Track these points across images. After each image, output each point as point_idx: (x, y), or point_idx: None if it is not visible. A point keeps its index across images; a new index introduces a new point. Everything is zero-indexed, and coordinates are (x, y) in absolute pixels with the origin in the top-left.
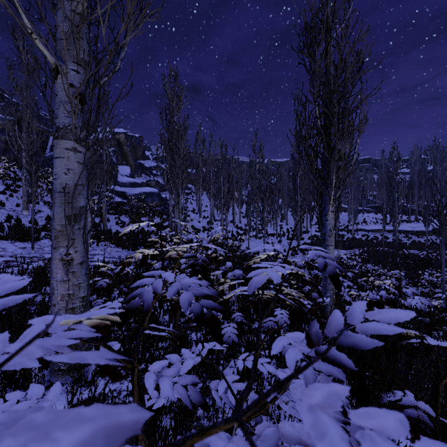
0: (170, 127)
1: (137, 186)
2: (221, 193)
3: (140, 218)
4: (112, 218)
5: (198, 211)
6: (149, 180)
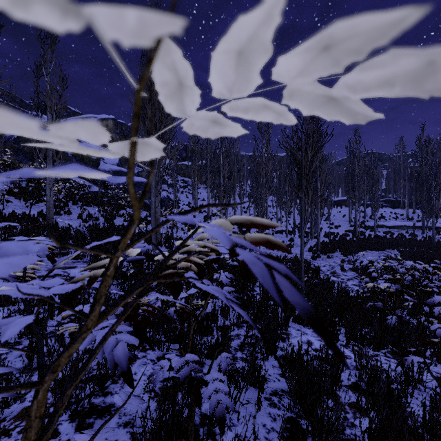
0: (153, 90)
1: (122, 175)
2: (220, 178)
3: (118, 210)
4: (77, 210)
5: (193, 205)
6: (140, 171)
